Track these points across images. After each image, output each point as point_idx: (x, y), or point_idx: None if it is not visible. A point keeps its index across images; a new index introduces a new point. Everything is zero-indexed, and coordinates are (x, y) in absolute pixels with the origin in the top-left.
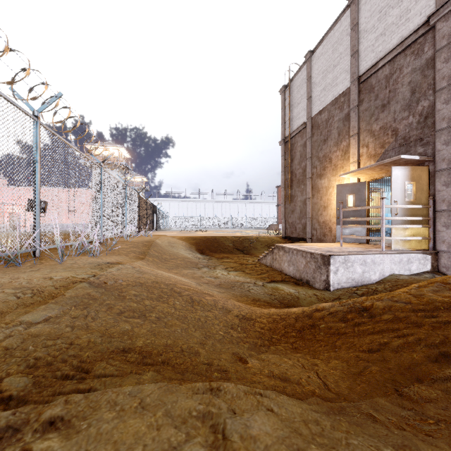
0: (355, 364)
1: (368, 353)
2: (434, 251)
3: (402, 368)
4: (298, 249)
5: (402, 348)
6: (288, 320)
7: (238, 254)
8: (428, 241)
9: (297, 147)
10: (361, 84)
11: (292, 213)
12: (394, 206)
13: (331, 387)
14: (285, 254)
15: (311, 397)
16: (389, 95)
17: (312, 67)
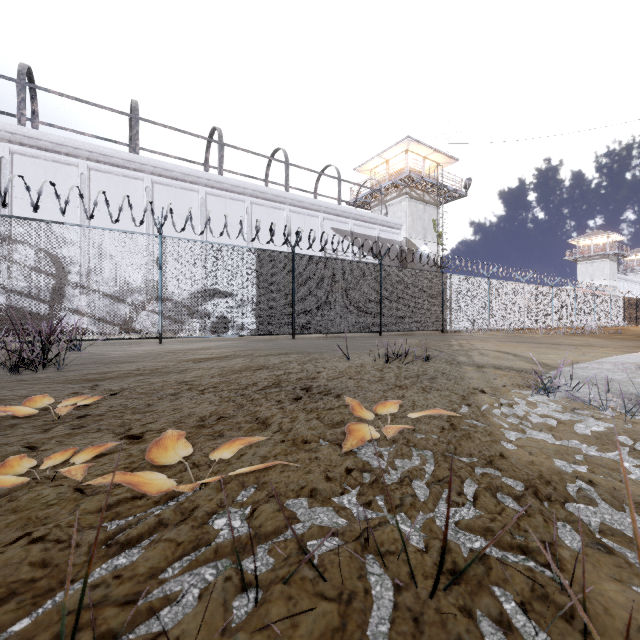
0: None
1: None
2: None
3: None
4: None
5: None
6: None
7: None
8: None
9: None
10: None
11: None
12: None
13: None
14: None
15: None
16: None
17: None
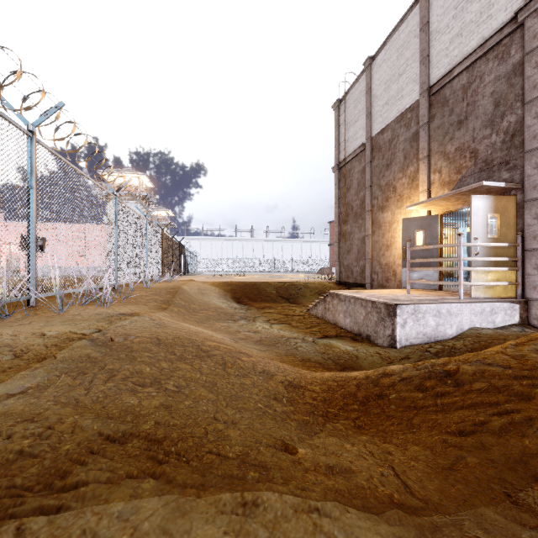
0: (443, 453)
1: (459, 436)
2: (523, 299)
3: (511, 460)
4: (356, 296)
5: (507, 431)
6: (348, 388)
7: (283, 302)
8: (515, 287)
9: (354, 174)
10: (433, 96)
11: (348, 253)
12: (474, 243)
13: (415, 489)
14: (340, 302)
15: (390, 510)
16: (467, 109)
17: (372, 76)
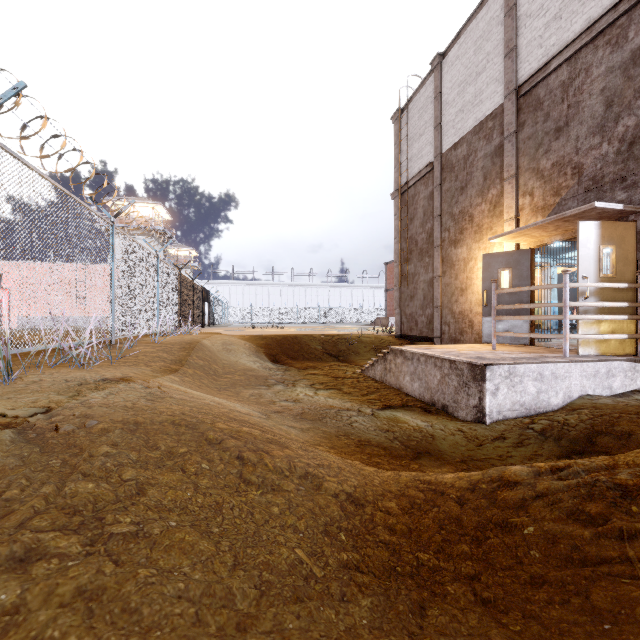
0: None
1: None
2: None
3: None
4: (428, 354)
5: None
6: (444, 508)
7: (330, 361)
8: (634, 341)
9: (419, 201)
10: (522, 98)
11: (411, 299)
12: (584, 284)
13: None
14: (405, 361)
15: None
16: (568, 112)
17: (442, 78)
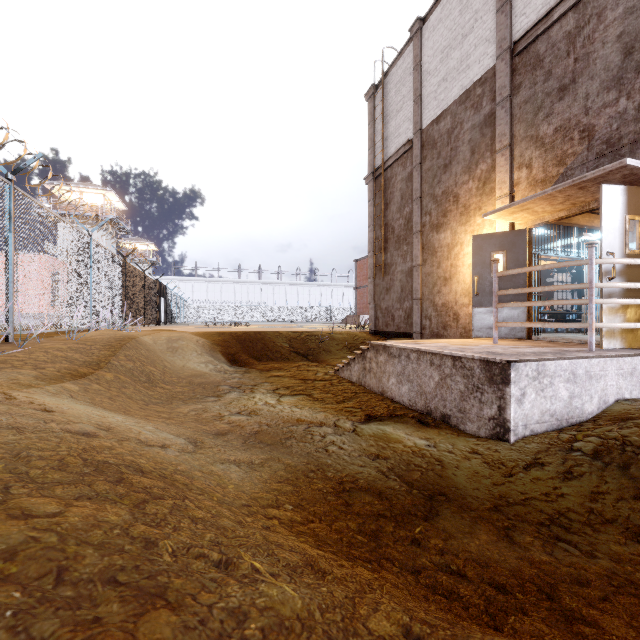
0: None
1: None
2: None
3: None
4: (422, 349)
5: None
6: None
7: (298, 360)
8: None
9: (396, 183)
10: (517, 57)
11: (388, 292)
12: (614, 260)
13: None
14: (390, 359)
15: None
16: (575, 67)
17: (423, 46)
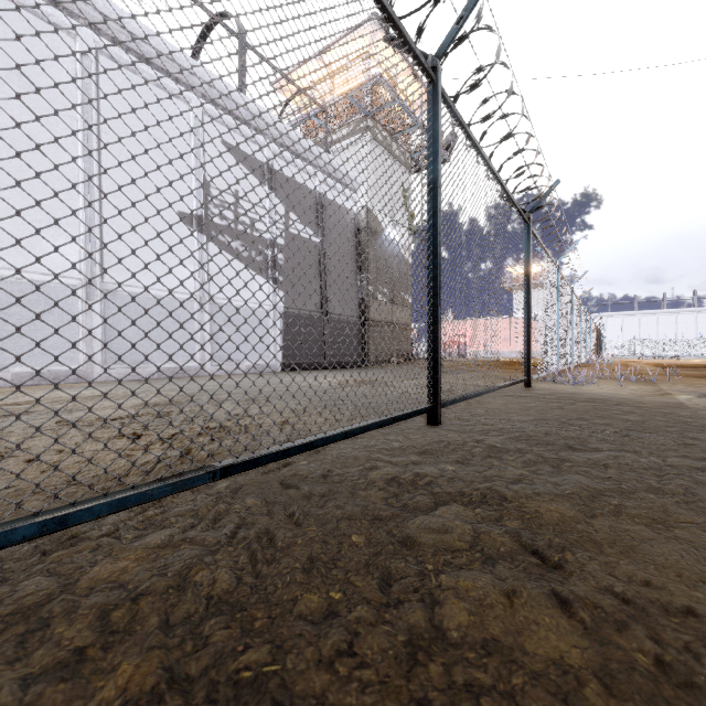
0: None
1: None
2: None
3: None
4: None
5: None
6: None
7: None
8: None
9: None
10: None
11: None
12: None
13: None
14: None
15: None
16: None
17: None
